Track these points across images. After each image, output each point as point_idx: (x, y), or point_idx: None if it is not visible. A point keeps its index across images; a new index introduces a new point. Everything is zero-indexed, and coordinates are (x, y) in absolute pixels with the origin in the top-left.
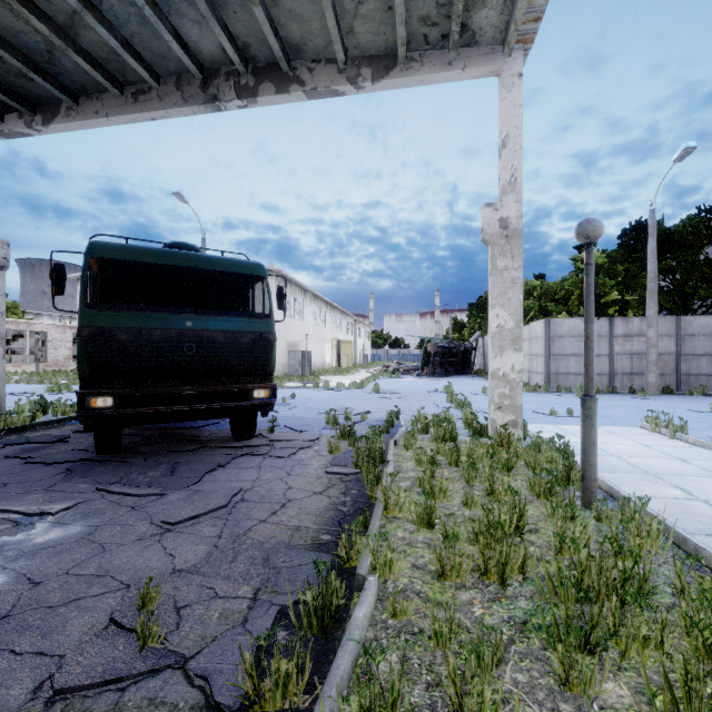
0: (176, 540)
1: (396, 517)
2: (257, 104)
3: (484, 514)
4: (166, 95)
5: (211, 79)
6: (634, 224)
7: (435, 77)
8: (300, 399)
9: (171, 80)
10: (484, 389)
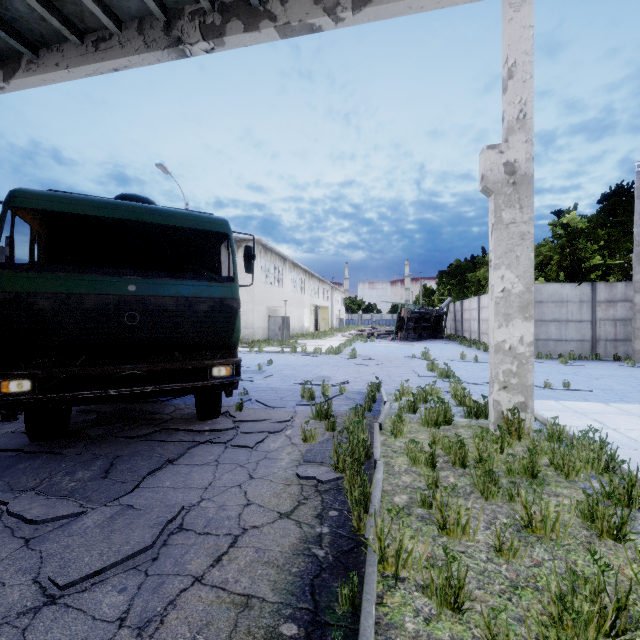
0: (50, 629)
1: (398, 577)
2: (225, 46)
3: (550, 597)
4: (127, 41)
5: (175, 20)
6: (615, 188)
7: (426, 1)
8: (277, 366)
9: (133, 25)
10: (462, 356)
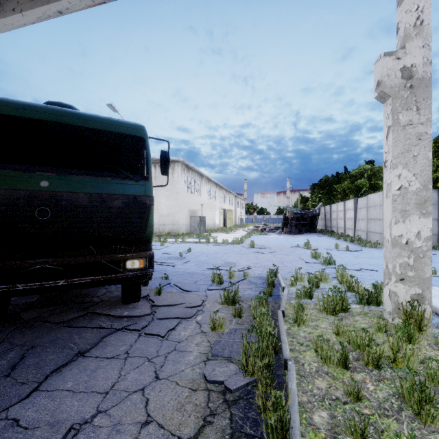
0: None
1: None
2: None
3: None
4: None
5: None
6: None
7: None
8: (195, 253)
9: None
10: (336, 246)
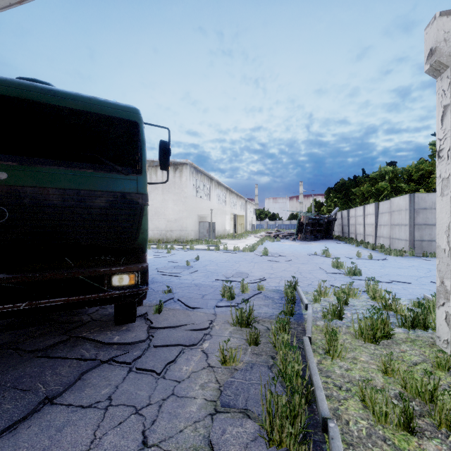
0: None
1: None
2: None
3: None
4: None
5: None
6: None
7: None
8: (203, 262)
9: None
10: (358, 254)
